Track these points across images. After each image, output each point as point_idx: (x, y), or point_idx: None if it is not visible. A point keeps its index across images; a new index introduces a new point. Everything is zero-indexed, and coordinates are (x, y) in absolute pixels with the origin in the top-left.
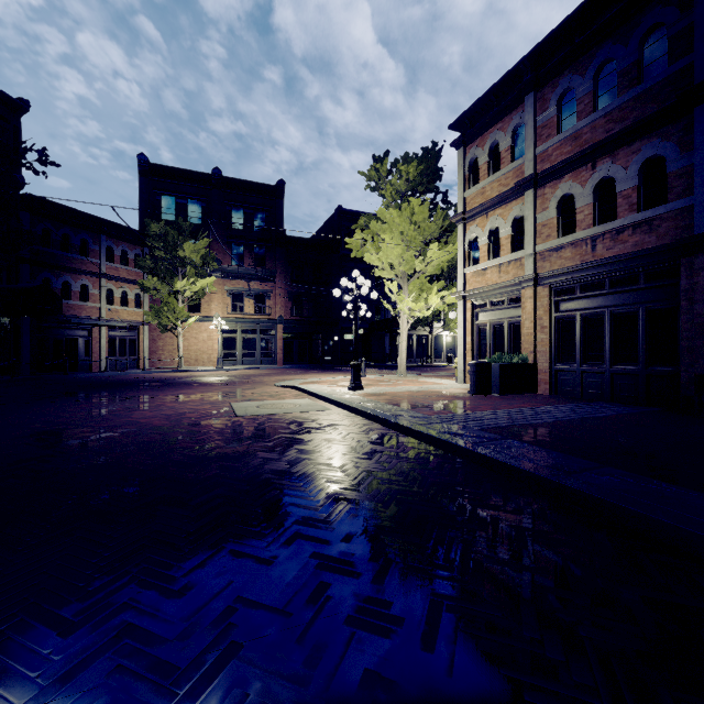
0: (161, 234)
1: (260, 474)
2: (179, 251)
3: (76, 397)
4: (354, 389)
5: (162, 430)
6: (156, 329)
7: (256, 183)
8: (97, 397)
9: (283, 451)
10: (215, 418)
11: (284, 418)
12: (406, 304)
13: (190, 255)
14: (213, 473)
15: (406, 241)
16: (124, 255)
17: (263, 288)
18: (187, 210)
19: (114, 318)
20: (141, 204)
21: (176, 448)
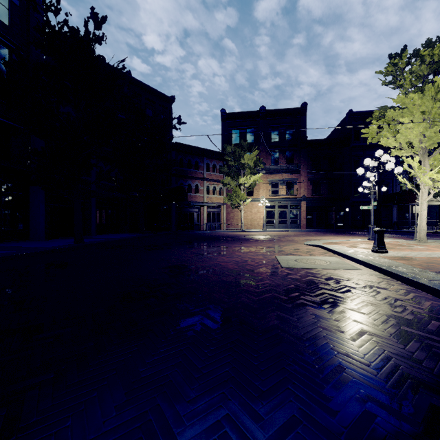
0: (232, 152)
1: (316, 335)
2: (241, 160)
3: (191, 245)
4: (378, 252)
5: (233, 273)
6: (229, 207)
7: (287, 109)
8: (200, 245)
9: (331, 310)
10: (266, 267)
11: (320, 273)
12: (429, 176)
13: (247, 162)
14: (273, 323)
15: (428, 119)
16: (214, 167)
17: (291, 178)
18: (245, 136)
19: (210, 201)
20: (222, 137)
21: (243, 290)
